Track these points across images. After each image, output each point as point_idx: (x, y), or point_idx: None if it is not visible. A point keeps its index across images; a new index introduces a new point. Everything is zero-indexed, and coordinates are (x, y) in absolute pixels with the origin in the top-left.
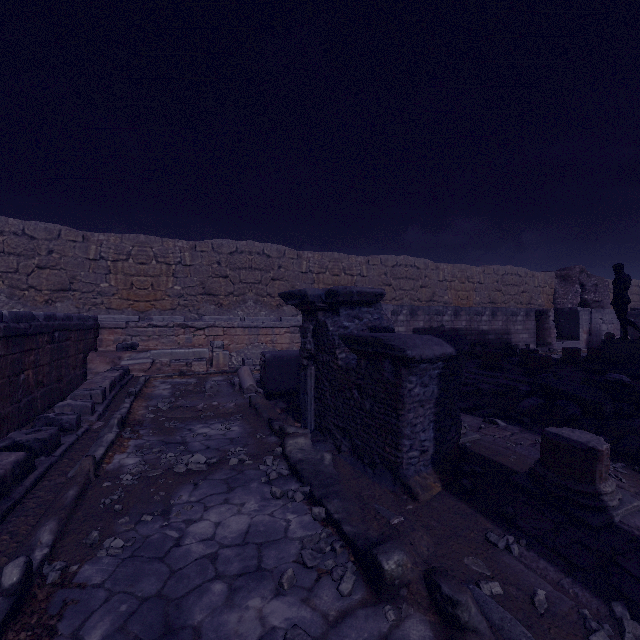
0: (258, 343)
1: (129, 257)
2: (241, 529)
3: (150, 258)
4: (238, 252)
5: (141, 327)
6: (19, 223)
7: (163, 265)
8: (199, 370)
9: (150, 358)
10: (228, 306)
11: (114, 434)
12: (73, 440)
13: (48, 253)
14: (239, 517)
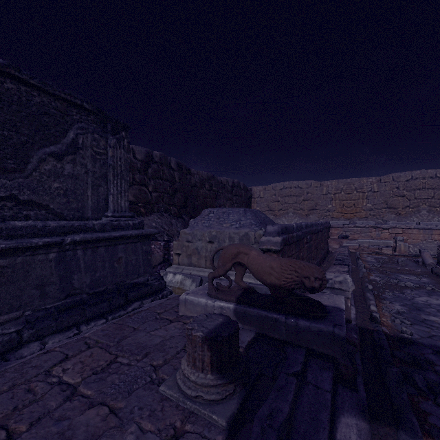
0: (431, 240)
1: (341, 191)
2: (439, 303)
3: (352, 190)
4: (413, 179)
5: (350, 227)
6: (296, 183)
7: (360, 193)
8: (386, 253)
9: (357, 243)
10: (404, 215)
11: (365, 269)
12: (351, 268)
13: (306, 194)
14: (437, 301)
